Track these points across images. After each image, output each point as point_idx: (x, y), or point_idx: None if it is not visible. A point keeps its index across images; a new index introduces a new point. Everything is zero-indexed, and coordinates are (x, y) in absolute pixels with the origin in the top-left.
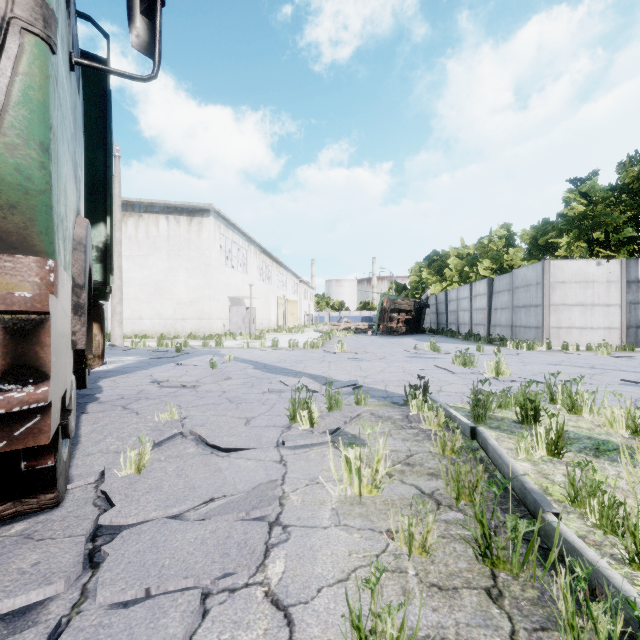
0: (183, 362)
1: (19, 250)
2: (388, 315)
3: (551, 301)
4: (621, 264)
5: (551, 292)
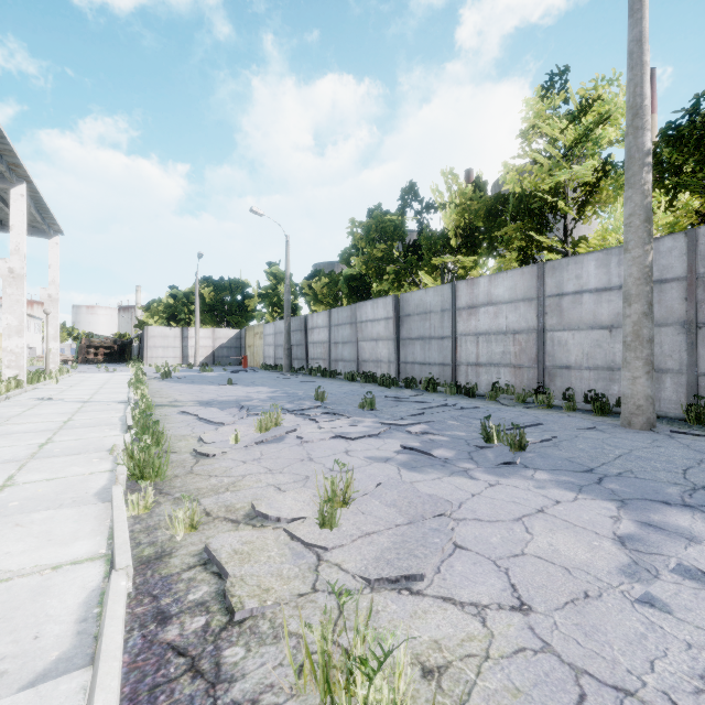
0: None
1: None
2: (85, 350)
3: (148, 345)
4: (181, 329)
5: (148, 341)
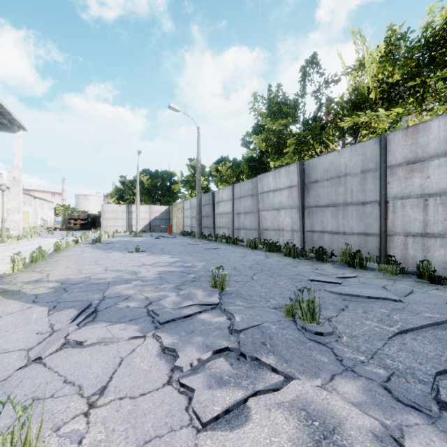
0: None
1: None
2: (67, 221)
3: (104, 217)
4: (127, 206)
5: (104, 214)
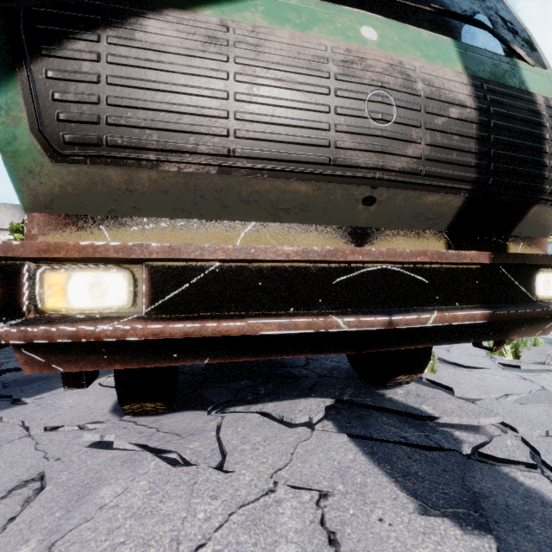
0: None
1: (544, 235)
2: None
3: None
4: None
5: None
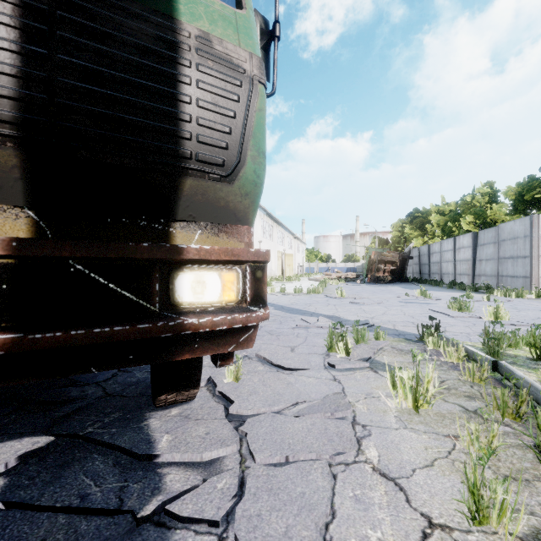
0: None
1: (240, 222)
2: (375, 266)
3: (540, 252)
4: None
5: (540, 244)
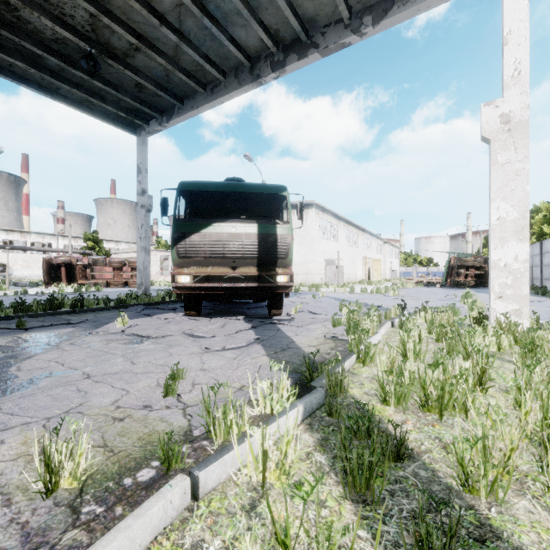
0: (299, 296)
1: (289, 266)
2: (454, 271)
3: None
4: None
5: None
